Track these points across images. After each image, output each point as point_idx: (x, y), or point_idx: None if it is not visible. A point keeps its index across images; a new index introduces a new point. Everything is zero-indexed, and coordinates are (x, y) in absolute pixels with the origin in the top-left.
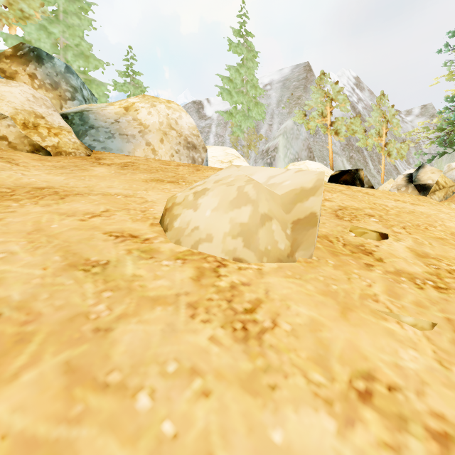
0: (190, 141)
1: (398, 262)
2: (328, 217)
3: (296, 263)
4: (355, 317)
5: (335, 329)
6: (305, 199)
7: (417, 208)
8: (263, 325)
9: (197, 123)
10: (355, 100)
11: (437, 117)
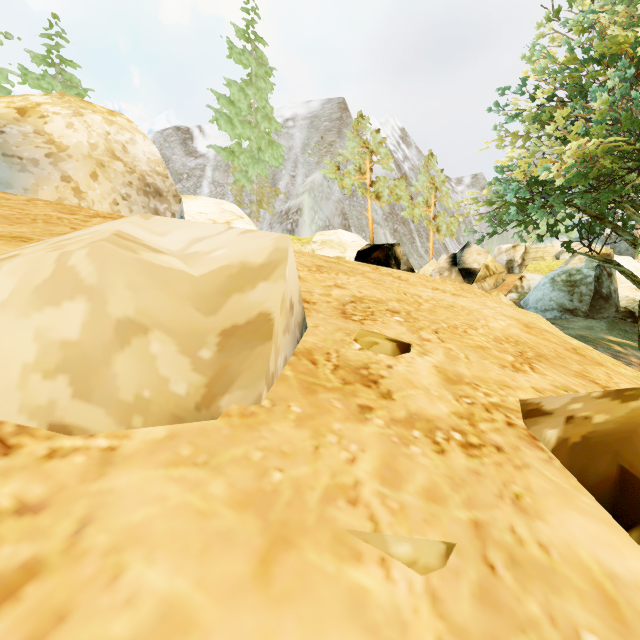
0: (151, 183)
1: (415, 397)
2: (328, 314)
3: (219, 420)
4: (290, 568)
5: (220, 634)
6: (249, 286)
7: (458, 301)
8: None
9: (183, 161)
10: (401, 158)
11: (487, 189)
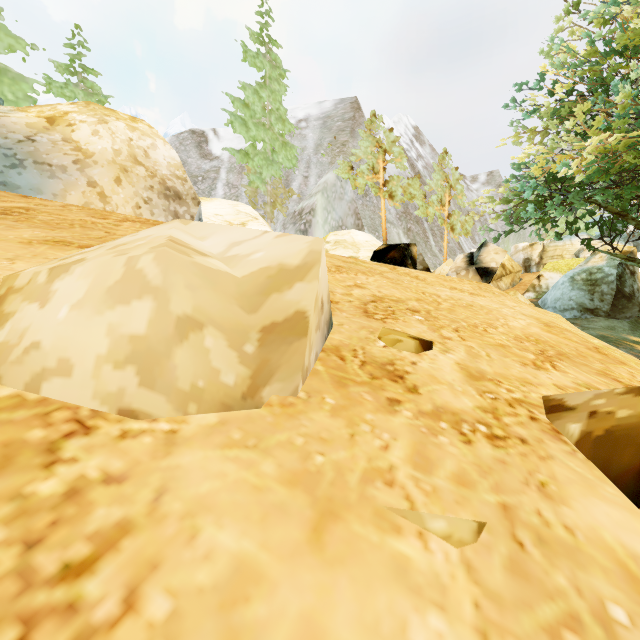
0: (171, 187)
1: (440, 392)
2: (351, 313)
3: (262, 409)
4: (339, 537)
5: (286, 586)
6: (286, 286)
7: (477, 300)
8: (89, 620)
9: (198, 163)
10: (415, 156)
11: (504, 187)
